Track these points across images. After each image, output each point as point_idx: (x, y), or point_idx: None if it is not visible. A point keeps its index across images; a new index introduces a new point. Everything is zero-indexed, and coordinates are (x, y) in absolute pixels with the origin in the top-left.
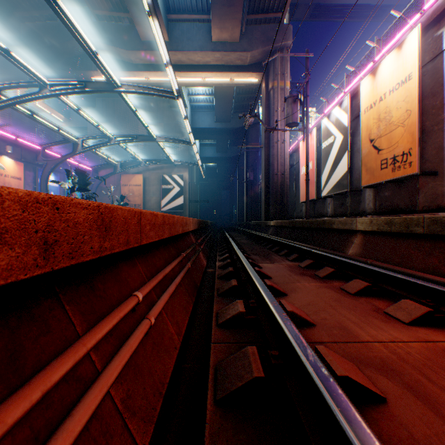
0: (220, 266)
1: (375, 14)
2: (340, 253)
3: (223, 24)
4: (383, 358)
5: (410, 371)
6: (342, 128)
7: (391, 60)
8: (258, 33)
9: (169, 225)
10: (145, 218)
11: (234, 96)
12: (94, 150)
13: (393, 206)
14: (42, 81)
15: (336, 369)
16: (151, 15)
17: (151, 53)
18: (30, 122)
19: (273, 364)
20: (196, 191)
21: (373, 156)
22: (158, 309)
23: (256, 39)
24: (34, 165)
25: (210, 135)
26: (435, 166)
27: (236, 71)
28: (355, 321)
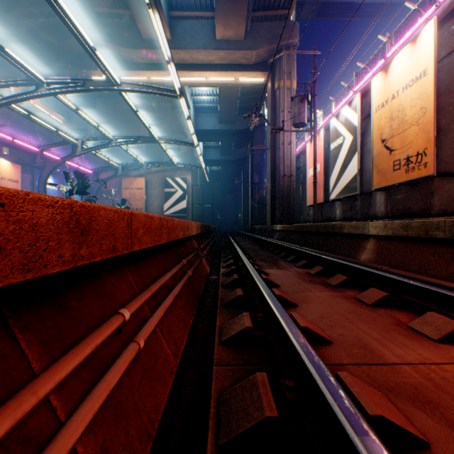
0: (224, 273)
1: (384, 13)
2: (351, 259)
3: (227, 21)
4: (416, 385)
5: (451, 403)
6: (352, 128)
7: (404, 56)
8: (263, 30)
9: (167, 229)
10: (138, 221)
11: (239, 97)
12: (94, 152)
13: (406, 210)
14: (38, 79)
15: (366, 406)
16: (152, 8)
17: (153, 52)
18: (29, 123)
19: (288, 399)
20: (200, 195)
21: (385, 157)
22: (149, 328)
23: (262, 37)
24: (32, 168)
25: (214, 137)
26: (452, 167)
27: (241, 71)
28: (377, 337)
